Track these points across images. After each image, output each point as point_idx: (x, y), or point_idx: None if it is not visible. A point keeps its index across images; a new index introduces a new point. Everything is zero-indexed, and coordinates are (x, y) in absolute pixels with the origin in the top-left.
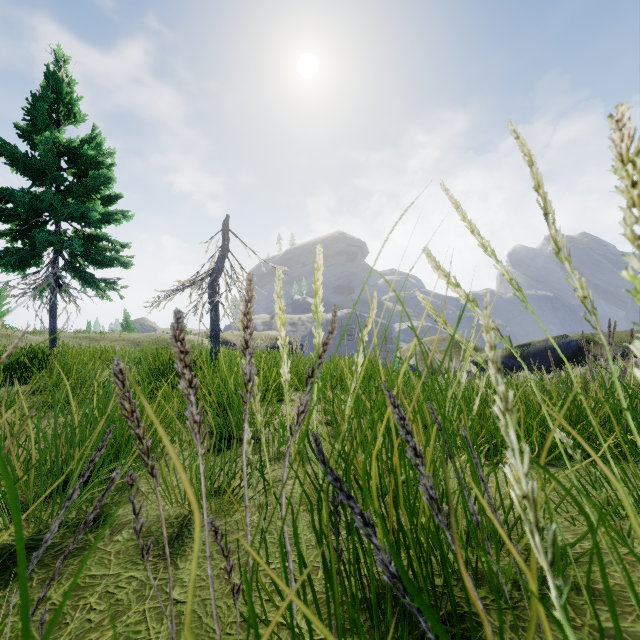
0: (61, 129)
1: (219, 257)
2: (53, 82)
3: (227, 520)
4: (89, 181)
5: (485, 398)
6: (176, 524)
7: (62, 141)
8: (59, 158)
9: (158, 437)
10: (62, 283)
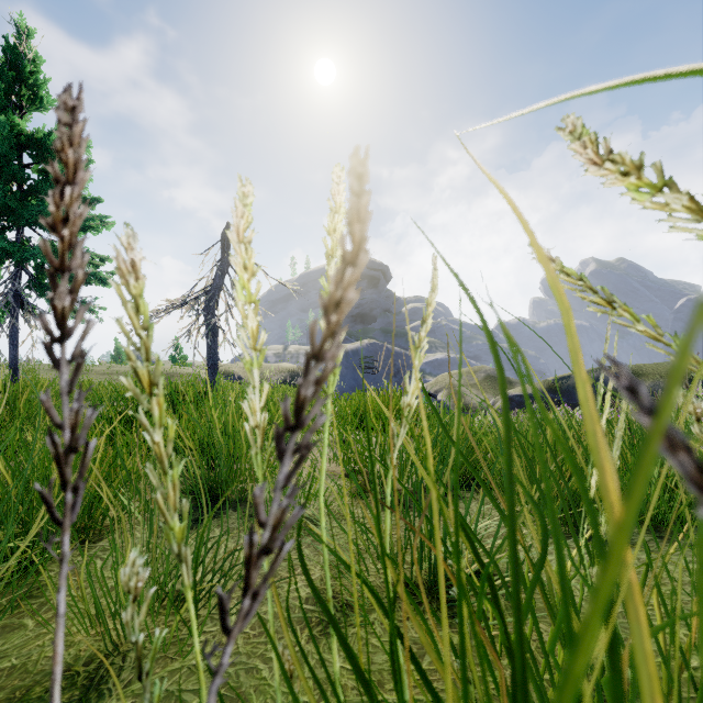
0: (25, 117)
1: (217, 272)
2: (13, 57)
3: (175, 666)
4: None
5: (555, 442)
6: (82, 679)
7: (24, 129)
8: (21, 151)
9: (103, 504)
10: (24, 302)
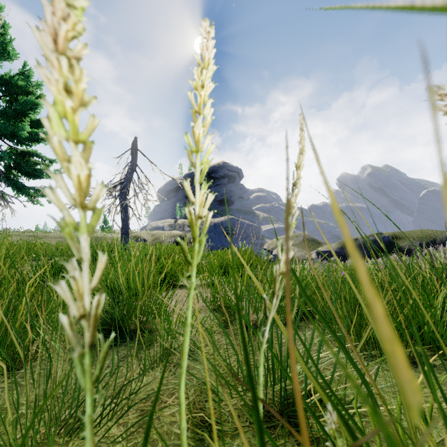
0: None
1: (128, 170)
2: None
3: None
4: (18, 105)
5: None
6: None
7: None
8: None
9: (28, 338)
10: None
